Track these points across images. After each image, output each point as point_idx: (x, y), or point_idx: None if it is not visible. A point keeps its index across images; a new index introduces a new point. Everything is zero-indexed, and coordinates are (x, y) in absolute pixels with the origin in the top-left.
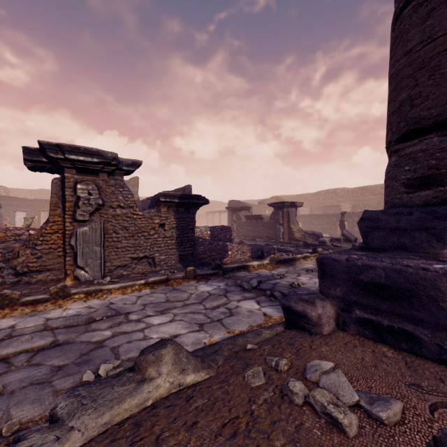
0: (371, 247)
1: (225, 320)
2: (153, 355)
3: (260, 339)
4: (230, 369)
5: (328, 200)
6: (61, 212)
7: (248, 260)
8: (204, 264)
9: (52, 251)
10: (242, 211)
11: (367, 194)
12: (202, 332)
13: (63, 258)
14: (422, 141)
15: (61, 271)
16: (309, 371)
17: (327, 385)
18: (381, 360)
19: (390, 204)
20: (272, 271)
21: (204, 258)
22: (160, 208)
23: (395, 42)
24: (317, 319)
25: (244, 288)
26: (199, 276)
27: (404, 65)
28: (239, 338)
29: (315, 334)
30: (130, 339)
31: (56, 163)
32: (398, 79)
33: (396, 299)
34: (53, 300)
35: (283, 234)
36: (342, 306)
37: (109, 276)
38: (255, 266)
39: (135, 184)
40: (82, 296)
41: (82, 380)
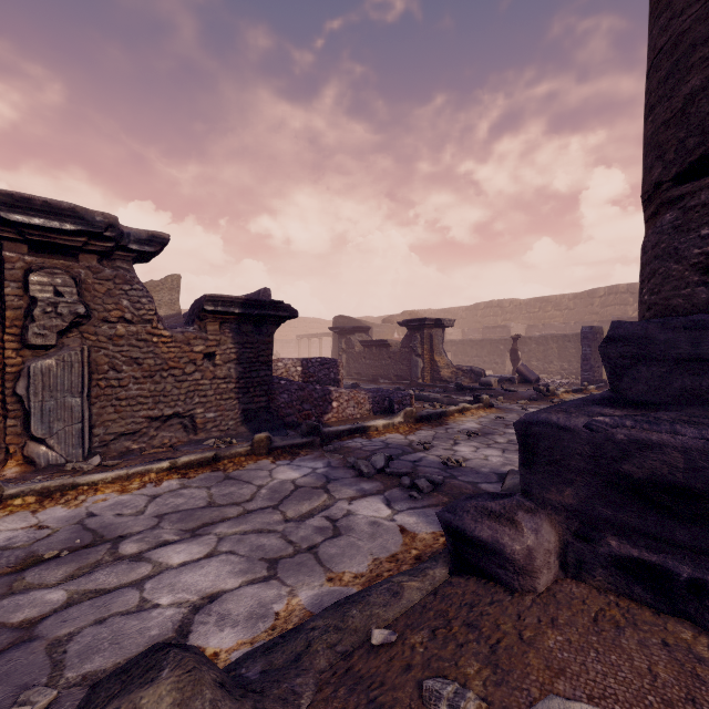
0: (631, 399)
1: (325, 549)
2: None
3: (399, 609)
4: None
5: (490, 318)
6: None
7: (367, 416)
8: (289, 425)
9: None
10: (355, 335)
11: (548, 309)
12: (274, 582)
13: (2, 421)
14: None
15: None
16: None
17: None
18: (697, 676)
19: (661, 309)
20: (408, 436)
21: (290, 415)
22: (207, 324)
23: None
24: (524, 559)
25: (360, 472)
26: (278, 450)
27: (696, 18)
28: (354, 609)
29: (520, 593)
30: (106, 611)
31: None
32: (680, 51)
33: None
34: None
35: (422, 371)
36: (575, 526)
37: (99, 454)
38: (379, 428)
39: (173, 287)
40: (30, 500)
41: None
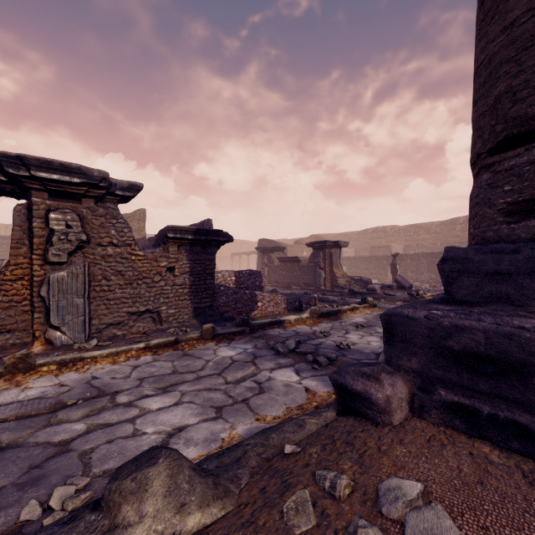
0: (458, 299)
1: (253, 401)
2: (133, 479)
3: (303, 434)
4: (260, 495)
5: (376, 240)
6: (28, 251)
7: (282, 313)
8: (226, 319)
9: (13, 305)
10: (274, 253)
11: (420, 233)
12: (220, 420)
13: (30, 315)
14: (530, 149)
15: (27, 332)
16: (384, 500)
17: (419, 531)
18: (487, 471)
19: (480, 239)
20: (313, 327)
21: (227, 312)
22: (169, 247)
23: (487, 17)
24: (385, 403)
25: (278, 352)
26: (219, 336)
27: (502, 45)
28: (273, 434)
29: (382, 425)
30: (113, 436)
31: (20, 183)
32: (492, 66)
33: (503, 377)
34: (8, 375)
35: (324, 280)
36: (419, 383)
37: (96, 338)
38: (292, 321)
39: (140, 218)
40: (53, 368)
41: (18, 521)
